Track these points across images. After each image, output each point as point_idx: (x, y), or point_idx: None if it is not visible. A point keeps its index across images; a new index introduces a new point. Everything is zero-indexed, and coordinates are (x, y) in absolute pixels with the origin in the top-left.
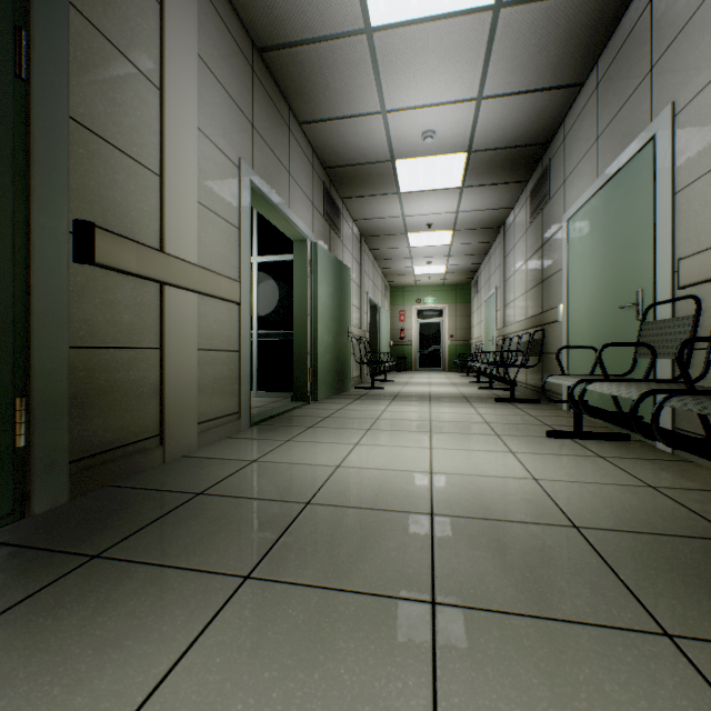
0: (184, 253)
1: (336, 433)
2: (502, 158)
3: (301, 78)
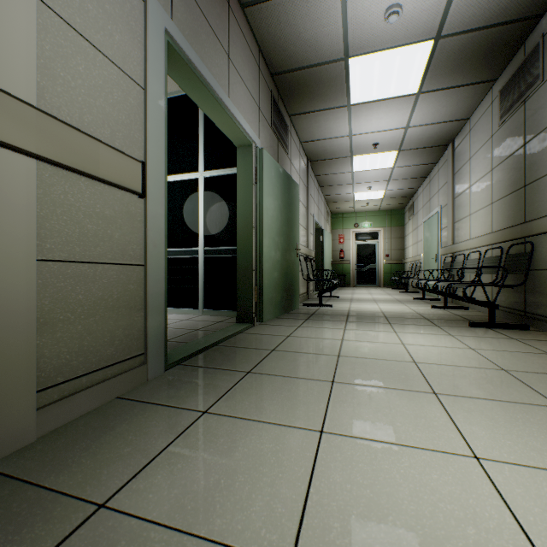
0: None
1: (283, 392)
2: (475, 45)
3: None
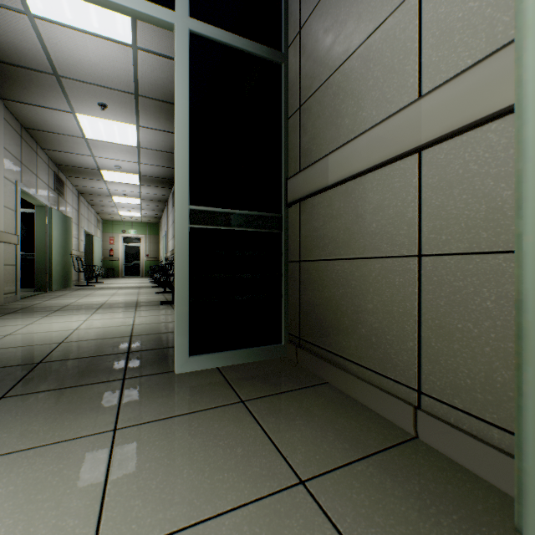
0: (0, 228)
1: (70, 298)
2: (157, 180)
3: (48, 139)
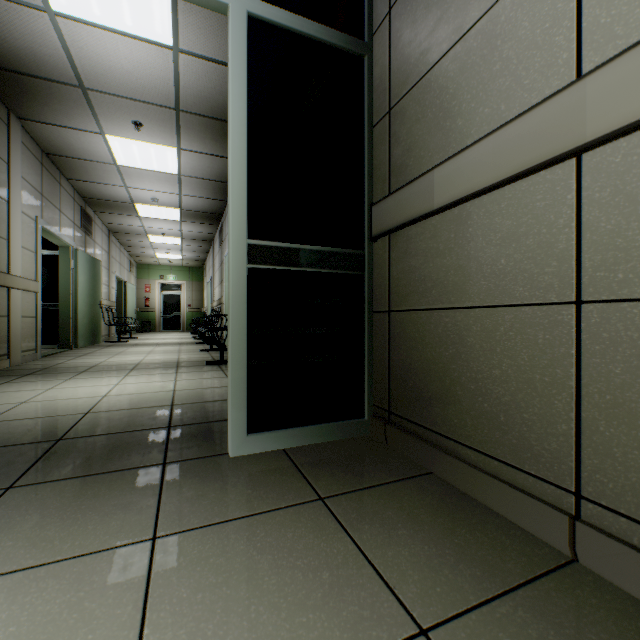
0: (17, 272)
1: (99, 356)
2: (201, 215)
3: (73, 166)
